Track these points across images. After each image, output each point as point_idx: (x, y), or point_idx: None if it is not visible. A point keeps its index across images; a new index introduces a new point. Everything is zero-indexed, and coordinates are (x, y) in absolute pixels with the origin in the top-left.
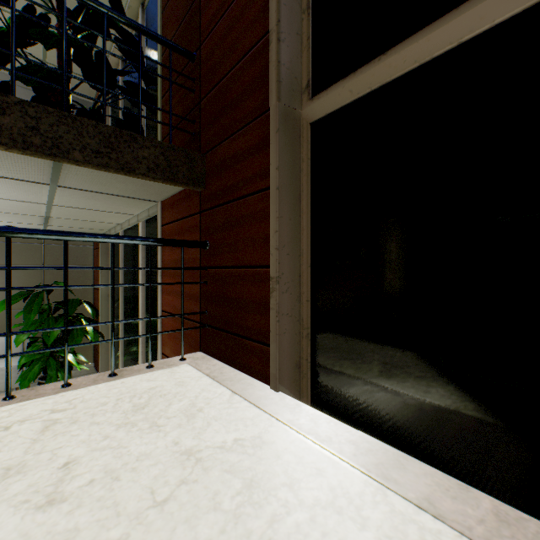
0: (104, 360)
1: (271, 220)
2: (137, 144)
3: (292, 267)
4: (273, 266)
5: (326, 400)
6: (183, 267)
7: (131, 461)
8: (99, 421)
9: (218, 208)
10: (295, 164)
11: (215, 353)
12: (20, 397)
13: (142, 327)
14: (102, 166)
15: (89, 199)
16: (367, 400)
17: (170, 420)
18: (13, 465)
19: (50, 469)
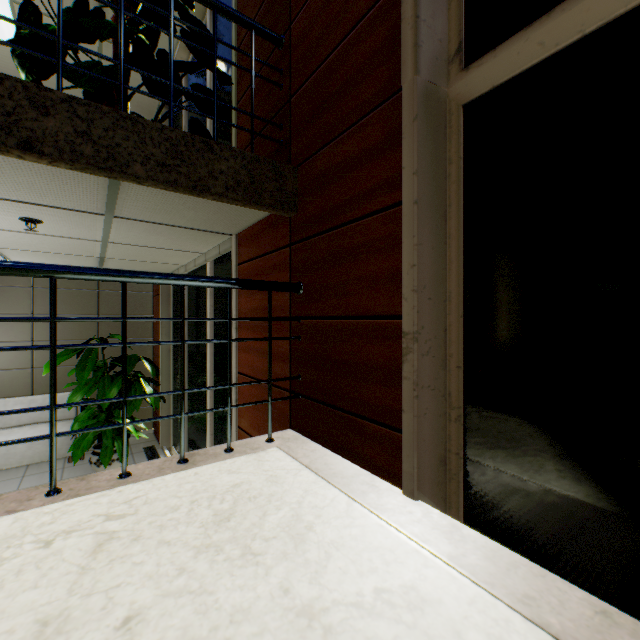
0: (165, 427)
1: (404, 249)
2: (212, 154)
3: (435, 318)
4: (408, 316)
5: (491, 517)
6: (270, 317)
7: (222, 624)
8: (169, 539)
9: (317, 238)
10: (439, 166)
11: (312, 433)
12: (67, 492)
13: (210, 391)
14: (169, 184)
15: (149, 233)
16: (573, 529)
17: (270, 544)
18: (52, 616)
19: (103, 630)
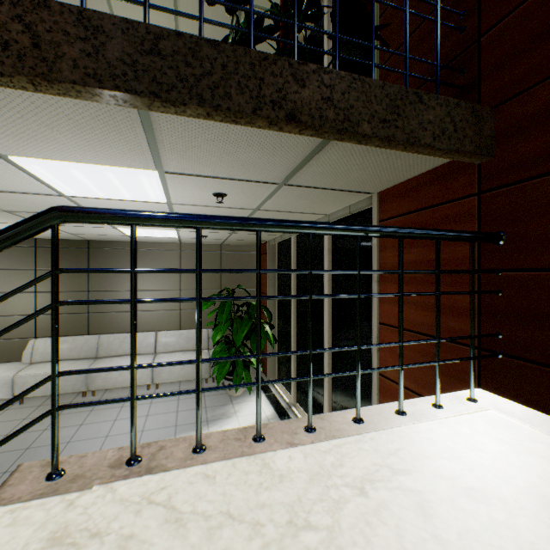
0: (270, 362)
1: None
2: (421, 105)
3: None
4: None
5: None
6: (473, 269)
7: None
8: (499, 518)
9: (539, 180)
10: None
11: (527, 398)
12: (321, 430)
13: (328, 337)
14: (387, 139)
15: (299, 199)
16: None
17: None
18: None
19: None
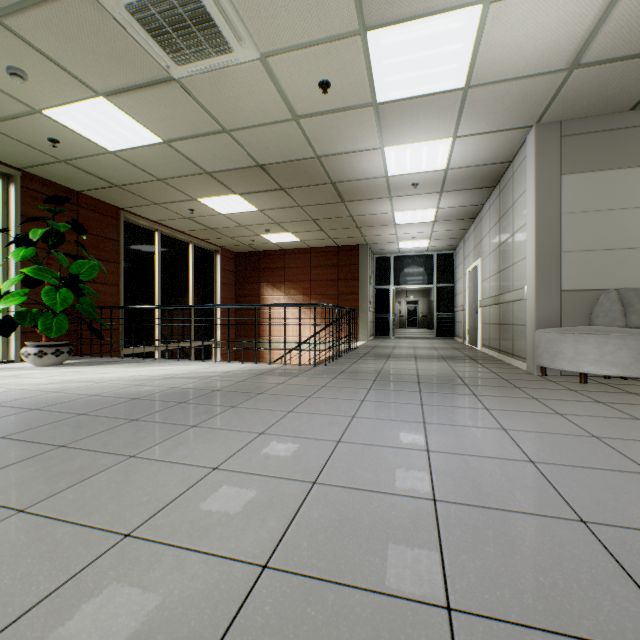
0: None
1: None
2: None
3: None
4: None
5: None
6: None
7: None
8: None
9: None
10: None
11: None
12: None
13: None
14: None
15: None
16: None
17: None
18: None
19: None
